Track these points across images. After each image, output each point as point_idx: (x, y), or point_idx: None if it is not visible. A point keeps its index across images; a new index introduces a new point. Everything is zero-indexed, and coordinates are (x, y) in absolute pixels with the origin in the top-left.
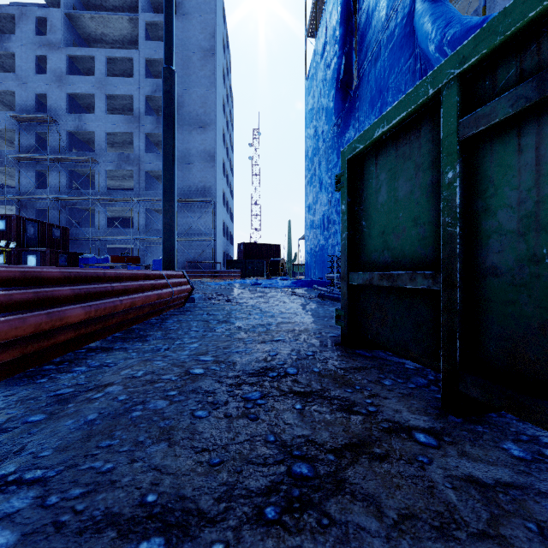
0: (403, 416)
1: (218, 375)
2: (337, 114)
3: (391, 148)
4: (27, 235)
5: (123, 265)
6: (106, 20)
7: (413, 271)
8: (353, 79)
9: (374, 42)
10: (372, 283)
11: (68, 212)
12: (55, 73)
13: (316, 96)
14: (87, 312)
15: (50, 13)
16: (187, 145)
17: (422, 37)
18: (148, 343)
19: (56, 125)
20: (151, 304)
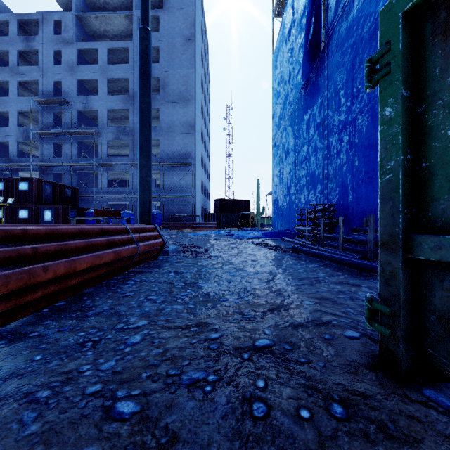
0: None
1: None
2: (305, 75)
3: None
4: (45, 194)
5: (104, 219)
6: (107, 18)
7: None
8: (321, 40)
9: None
10: None
11: (78, 176)
12: (68, 64)
13: (283, 66)
14: None
15: (65, 16)
16: (171, 117)
17: None
18: (82, 325)
19: (69, 106)
20: (107, 263)
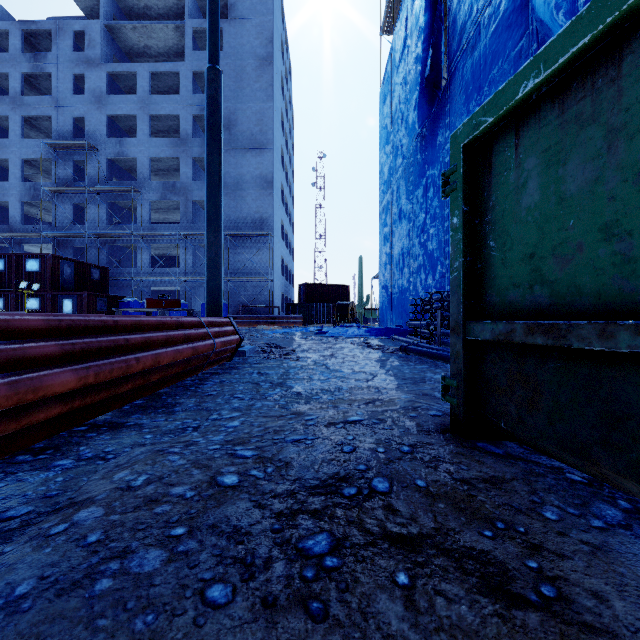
0: (619, 615)
1: (260, 490)
2: (421, 122)
3: (550, 112)
4: (63, 277)
5: (160, 310)
6: (150, 30)
7: (607, 321)
8: (441, 76)
9: (471, 25)
10: (512, 340)
11: (109, 250)
12: (94, 93)
13: (393, 104)
14: (82, 378)
15: (89, 26)
16: (240, 170)
17: (543, 3)
18: (174, 417)
19: (95, 152)
20: (184, 361)
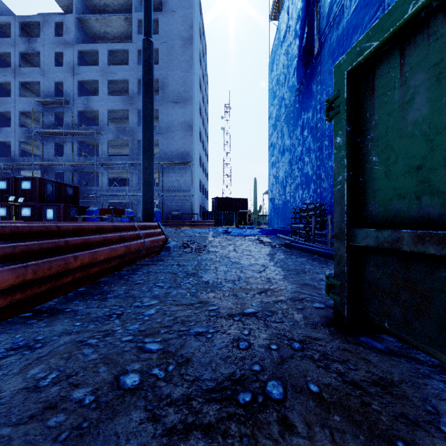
0: None
1: (158, 394)
2: (299, 80)
3: (441, 25)
4: (47, 193)
5: (109, 217)
6: (107, 20)
7: None
8: (314, 46)
9: (336, 7)
10: (399, 247)
11: (79, 175)
12: (69, 65)
13: (279, 69)
14: (20, 276)
15: (66, 18)
16: (170, 117)
17: None
18: (105, 304)
19: (70, 106)
20: (119, 256)
